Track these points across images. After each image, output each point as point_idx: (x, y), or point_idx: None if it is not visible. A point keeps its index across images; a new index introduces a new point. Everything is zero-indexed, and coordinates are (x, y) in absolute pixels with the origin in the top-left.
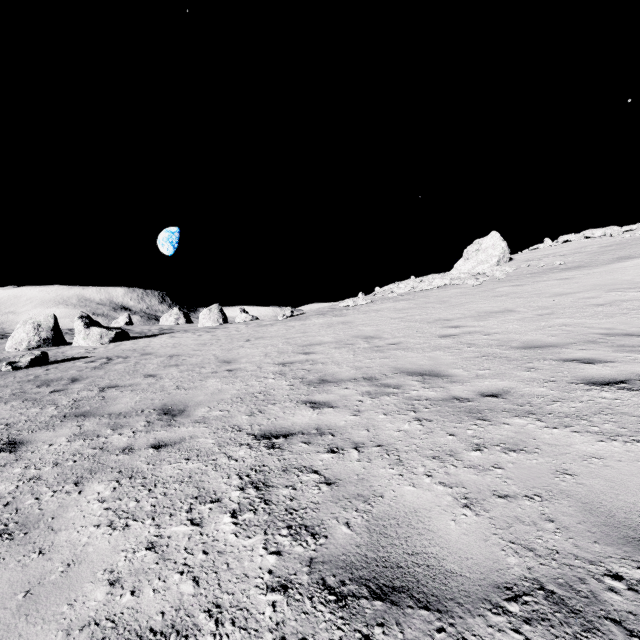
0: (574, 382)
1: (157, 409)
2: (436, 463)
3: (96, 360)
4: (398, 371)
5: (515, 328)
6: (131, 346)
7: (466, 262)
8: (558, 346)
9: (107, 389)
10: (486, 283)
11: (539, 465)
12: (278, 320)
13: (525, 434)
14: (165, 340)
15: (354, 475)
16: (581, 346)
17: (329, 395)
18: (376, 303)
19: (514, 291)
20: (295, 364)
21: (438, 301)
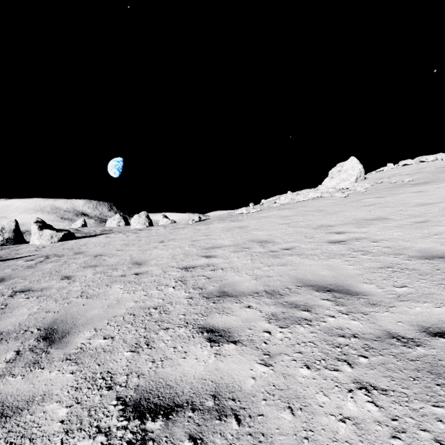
0: None
1: (42, 328)
2: None
3: (36, 258)
4: (301, 283)
5: (400, 235)
6: (72, 245)
7: (331, 180)
8: None
9: (18, 294)
10: (351, 195)
11: None
12: (189, 224)
13: None
14: (100, 240)
15: None
16: None
17: (230, 317)
18: (264, 211)
19: (379, 201)
20: (197, 269)
21: (315, 210)
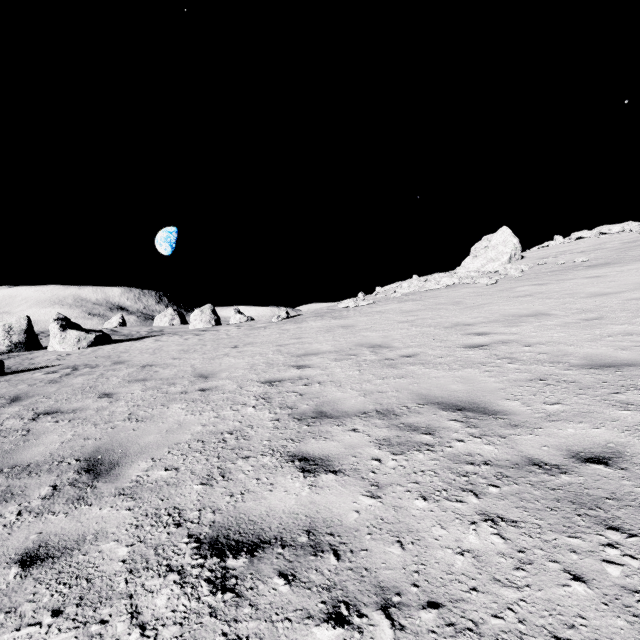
0: None
1: (82, 459)
2: None
3: (59, 370)
4: (424, 401)
5: (562, 337)
6: (108, 352)
7: (474, 260)
8: None
9: (42, 416)
10: (501, 282)
11: None
12: (272, 322)
13: None
14: (148, 344)
15: None
16: None
17: (329, 443)
18: (379, 304)
19: (539, 291)
20: (285, 383)
21: (450, 302)
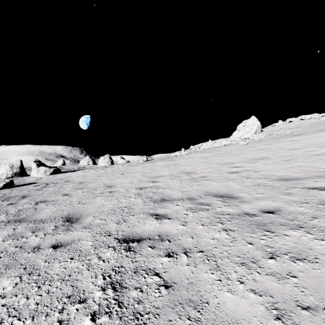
0: (321, 203)
1: (63, 217)
2: (244, 269)
3: (40, 185)
4: (207, 194)
5: (272, 168)
6: (61, 177)
7: (238, 132)
8: (301, 179)
9: (39, 203)
10: (250, 143)
11: (324, 275)
12: (139, 163)
13: (303, 244)
14: (79, 173)
15: (185, 279)
16: (315, 179)
17: (167, 209)
18: (191, 154)
19: (266, 147)
20: (147, 188)
21: (225, 153)
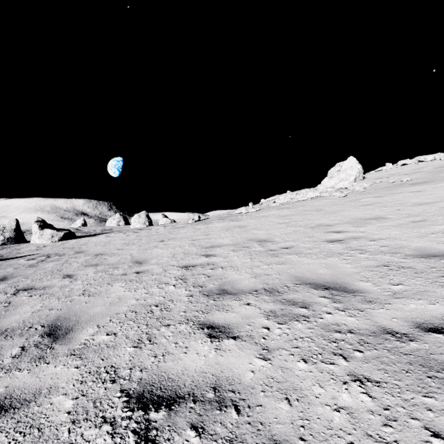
0: None
1: (46, 325)
2: None
3: (37, 257)
4: (299, 281)
5: (397, 234)
6: (72, 244)
7: (330, 180)
8: None
9: (20, 292)
10: (350, 195)
11: None
12: (188, 223)
13: None
14: (100, 239)
15: None
16: None
17: (229, 314)
18: (263, 210)
19: (377, 201)
20: (197, 268)
21: (314, 209)
